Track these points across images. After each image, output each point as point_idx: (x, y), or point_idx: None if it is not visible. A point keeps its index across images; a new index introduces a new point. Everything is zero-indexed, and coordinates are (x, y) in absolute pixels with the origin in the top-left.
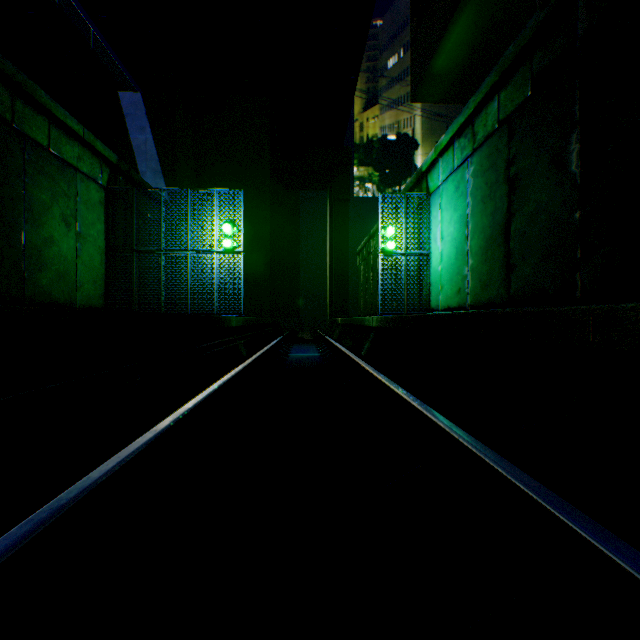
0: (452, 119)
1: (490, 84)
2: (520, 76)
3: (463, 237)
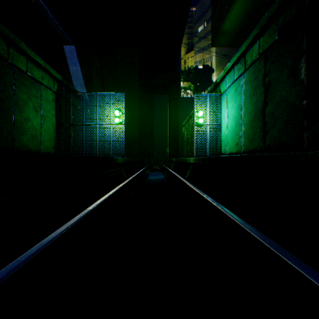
0: (231, 57)
1: (254, 34)
2: (271, 29)
3: (239, 116)
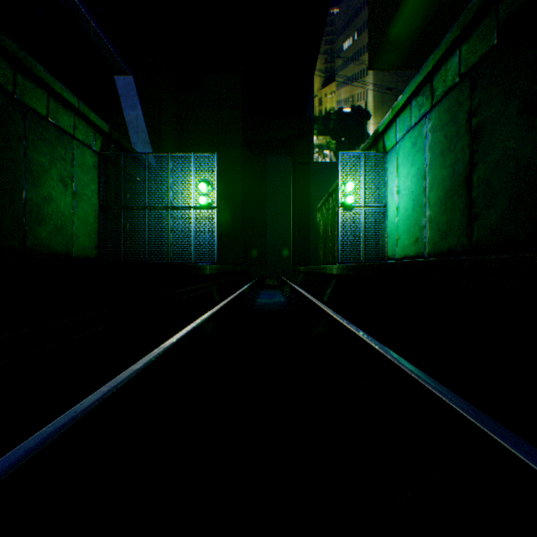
0: (400, 92)
1: (451, 39)
2: (484, 26)
3: (421, 190)
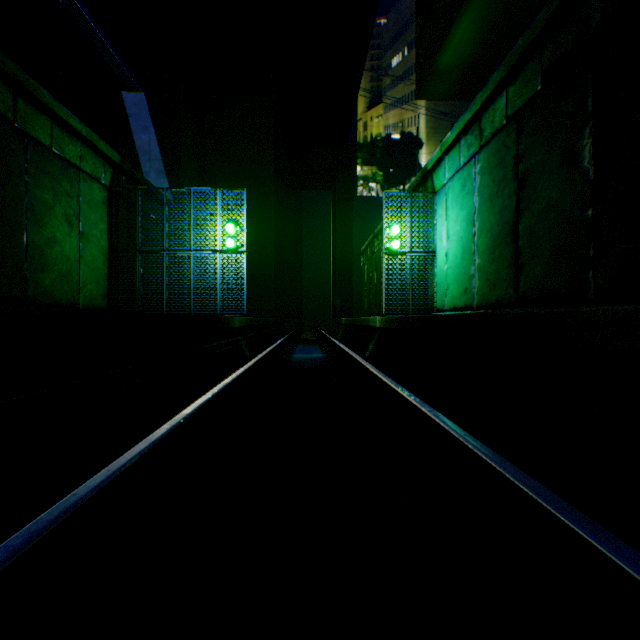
0: (457, 118)
1: (498, 79)
2: (529, 70)
3: (470, 236)
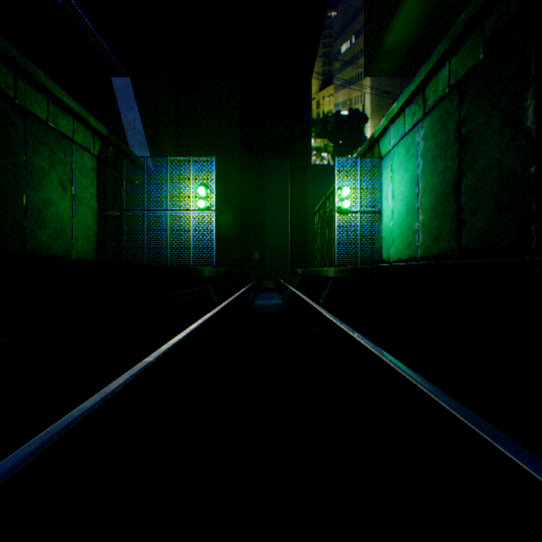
0: (398, 95)
1: (441, 52)
2: (471, 41)
3: (414, 195)
